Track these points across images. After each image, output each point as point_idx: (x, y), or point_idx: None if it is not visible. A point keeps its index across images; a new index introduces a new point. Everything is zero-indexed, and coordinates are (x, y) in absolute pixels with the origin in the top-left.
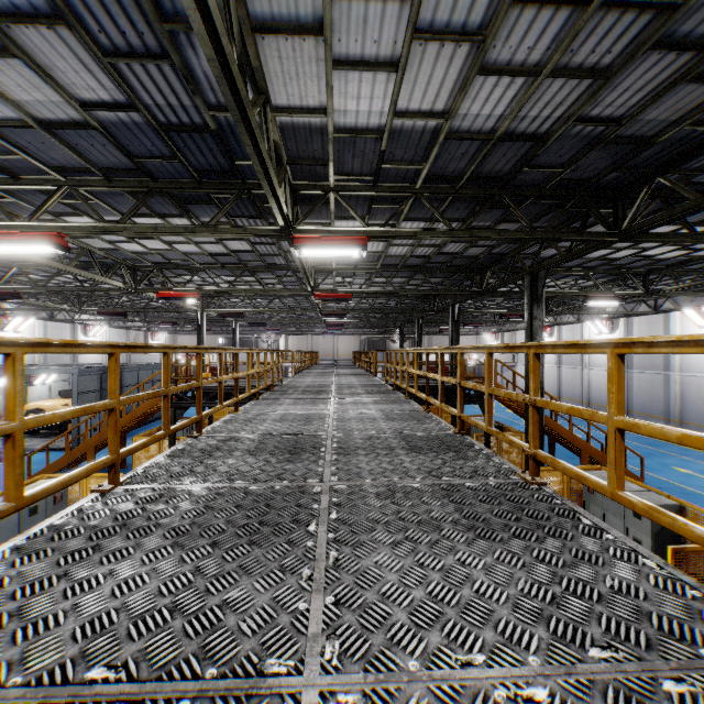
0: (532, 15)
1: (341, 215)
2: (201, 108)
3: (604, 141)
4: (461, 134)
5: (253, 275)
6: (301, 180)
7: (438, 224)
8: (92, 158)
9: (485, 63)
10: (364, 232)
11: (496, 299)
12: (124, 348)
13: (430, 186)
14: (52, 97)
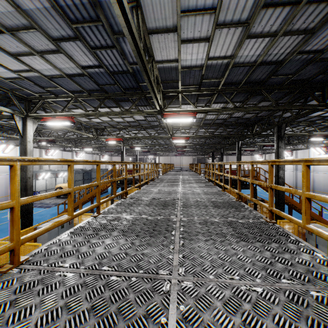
0: (272, 11)
1: (184, 102)
2: (127, 64)
3: (313, 61)
4: (239, 64)
5: (145, 130)
6: (167, 89)
7: (230, 104)
8: (84, 87)
9: (250, 33)
10: (194, 110)
11: (261, 138)
12: (101, 162)
13: (225, 87)
14: (72, 65)
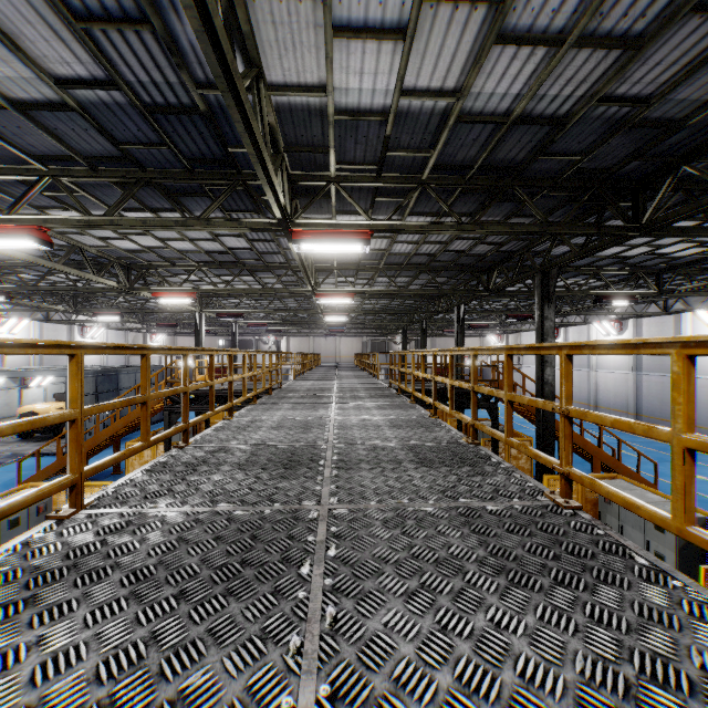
0: None
1: (343, 209)
2: (189, 85)
3: (628, 124)
4: (473, 117)
5: (252, 274)
6: (300, 170)
7: (445, 220)
8: (75, 145)
9: (503, 30)
10: (367, 226)
11: (502, 300)
12: (89, 348)
13: (438, 176)
14: (23, 72)
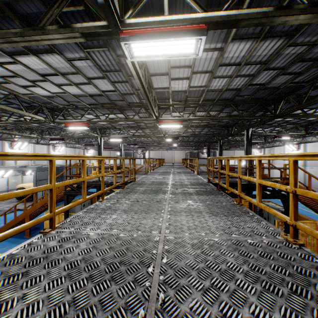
0: None
1: None
2: None
3: None
4: None
5: (120, 111)
6: None
7: (262, 45)
8: None
9: None
10: (201, 19)
11: (270, 127)
12: None
13: None
14: None
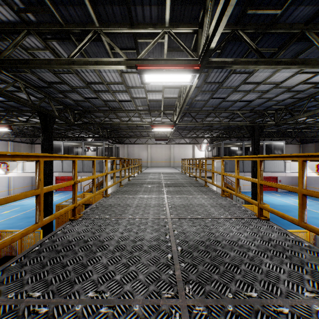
0: None
1: None
2: None
3: None
4: None
5: None
6: None
7: None
8: None
9: None
10: None
11: None
12: None
13: None
14: None
